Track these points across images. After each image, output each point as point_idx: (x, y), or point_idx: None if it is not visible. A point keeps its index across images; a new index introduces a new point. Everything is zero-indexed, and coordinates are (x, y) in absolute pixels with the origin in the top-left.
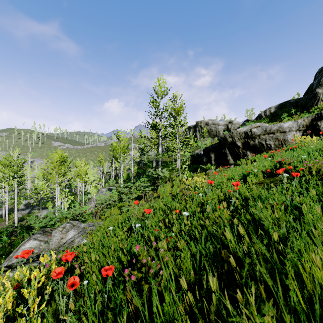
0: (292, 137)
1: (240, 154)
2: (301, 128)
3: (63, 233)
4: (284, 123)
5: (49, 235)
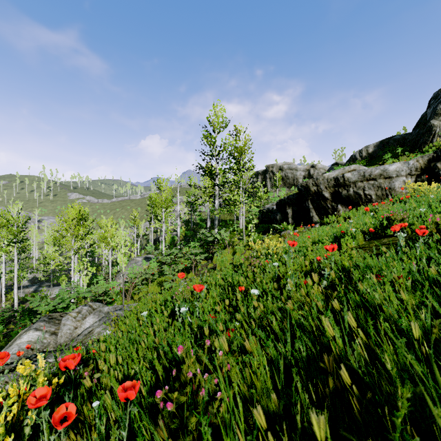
0: (402, 184)
1: (328, 208)
2: (414, 173)
3: (77, 320)
4: (390, 165)
5: (57, 324)
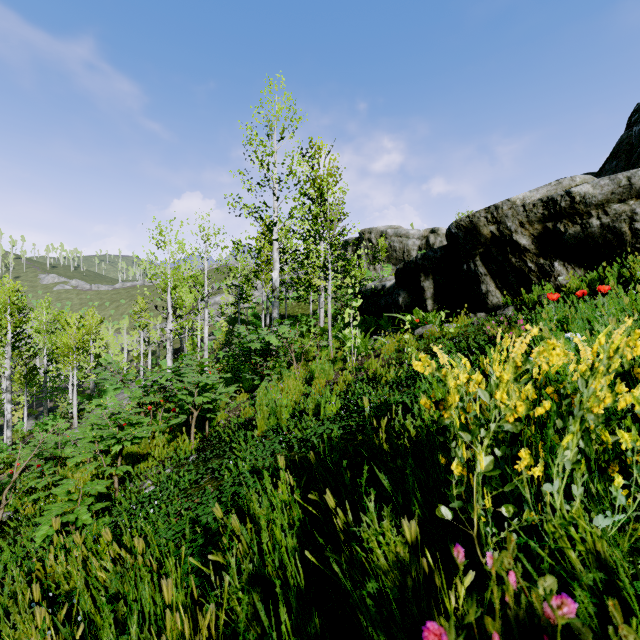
0: None
1: (529, 271)
2: None
3: None
4: None
5: None
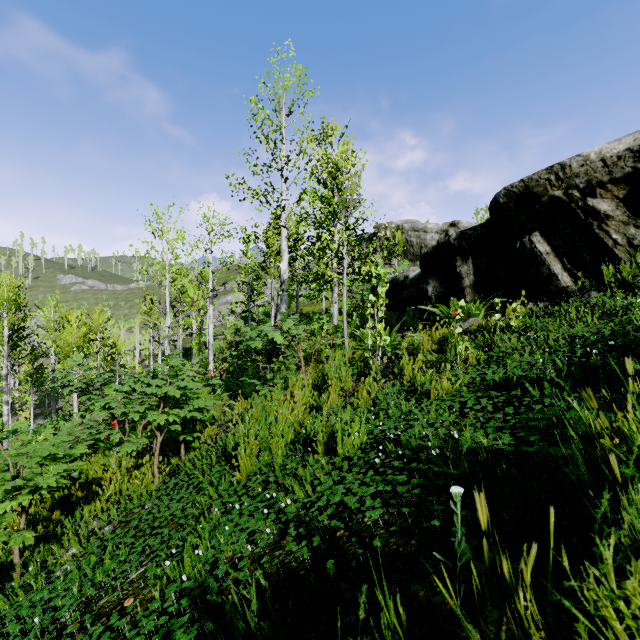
0: None
1: (614, 245)
2: None
3: None
4: None
5: None
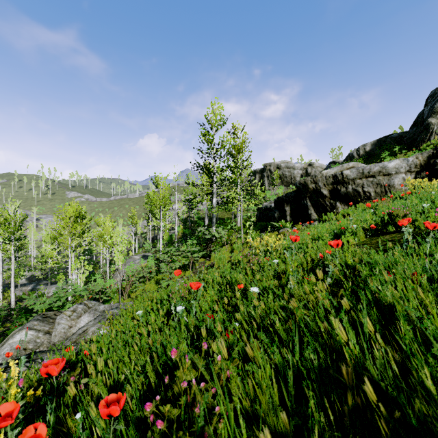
0: (401, 181)
1: (327, 206)
2: (413, 169)
3: (72, 319)
4: (389, 162)
5: (51, 323)
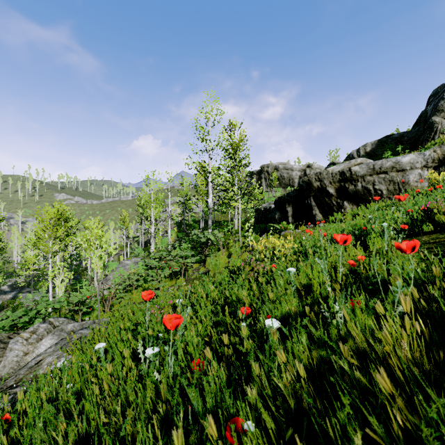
0: (417, 177)
1: (333, 205)
2: (430, 164)
3: (30, 343)
4: (403, 157)
5: (1, 349)
